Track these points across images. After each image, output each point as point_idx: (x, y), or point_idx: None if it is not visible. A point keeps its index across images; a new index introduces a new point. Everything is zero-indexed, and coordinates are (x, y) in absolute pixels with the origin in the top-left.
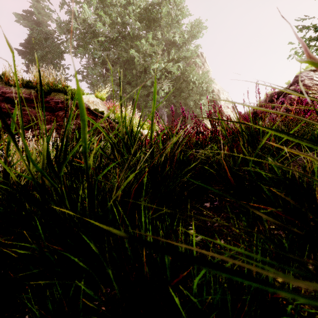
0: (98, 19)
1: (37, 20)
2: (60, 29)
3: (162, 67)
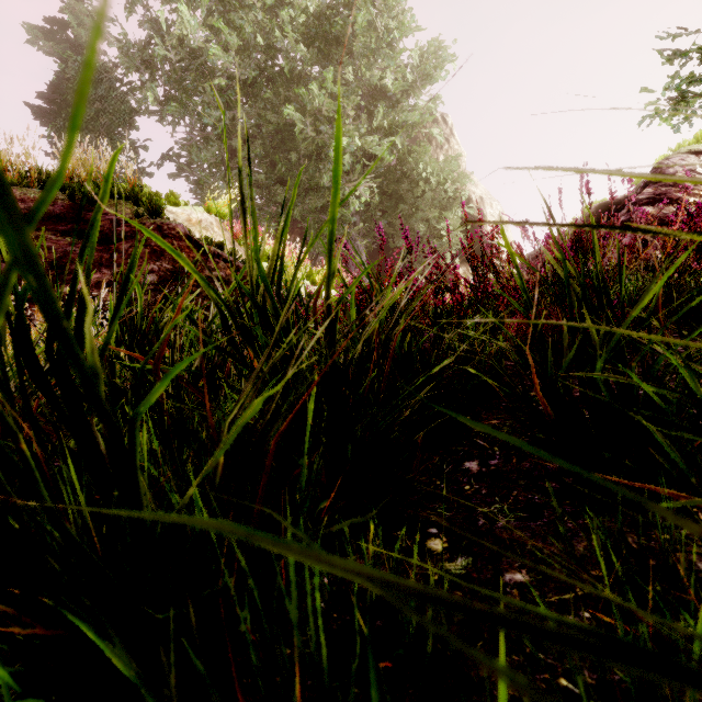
0: (212, 37)
1: (75, 41)
2: (128, 60)
3: (355, 146)
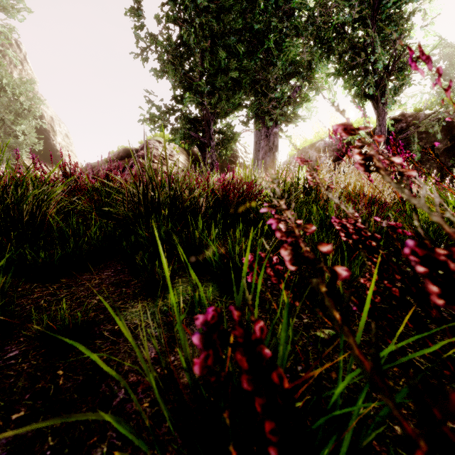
0: None
1: None
2: None
3: None
